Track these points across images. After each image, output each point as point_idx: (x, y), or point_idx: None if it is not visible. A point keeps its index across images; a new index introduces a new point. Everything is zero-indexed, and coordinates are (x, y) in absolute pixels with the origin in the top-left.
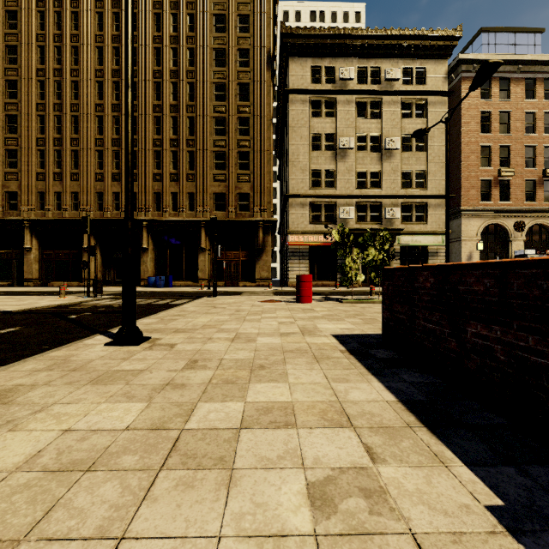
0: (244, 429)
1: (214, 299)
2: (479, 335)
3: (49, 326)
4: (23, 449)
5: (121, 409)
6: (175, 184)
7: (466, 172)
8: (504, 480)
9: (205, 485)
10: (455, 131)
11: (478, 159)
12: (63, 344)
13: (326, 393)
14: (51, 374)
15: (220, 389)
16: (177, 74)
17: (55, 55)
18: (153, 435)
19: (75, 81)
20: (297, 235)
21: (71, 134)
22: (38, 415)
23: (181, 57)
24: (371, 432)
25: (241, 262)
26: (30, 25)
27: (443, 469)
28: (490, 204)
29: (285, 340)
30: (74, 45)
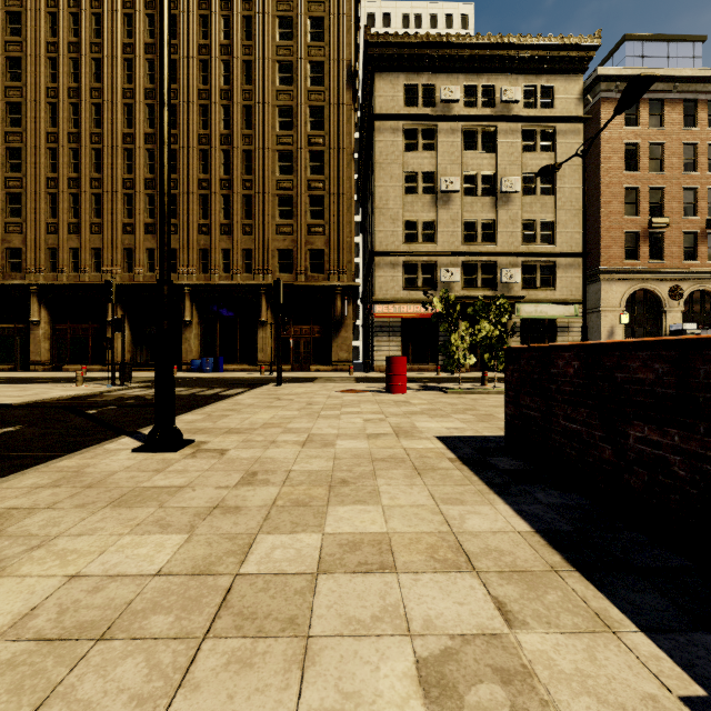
0: (323, 574)
1: (278, 388)
2: (647, 441)
3: (59, 424)
4: (10, 606)
5: (151, 544)
6: (227, 238)
7: (606, 223)
8: (701, 655)
9: (269, 662)
10: (592, 169)
11: (622, 205)
12: (76, 449)
13: (434, 520)
14: (58, 492)
15: (289, 515)
16: (230, 94)
17: (70, 70)
18: (196, 583)
19: (97, 104)
20: (386, 304)
21: (92, 172)
22: (35, 553)
23: (235, 73)
24: (501, 579)
25: (313, 339)
26: (38, 30)
27: (610, 637)
28: (637, 264)
29: (373, 444)
30: (95, 57)
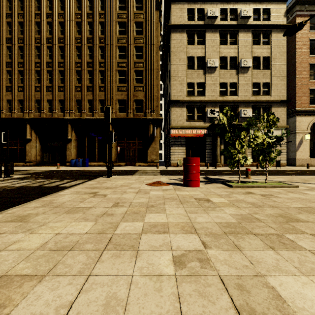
0: None
1: (106, 180)
2: None
3: None
4: None
5: None
6: (90, 94)
7: (299, 83)
8: None
9: None
10: (291, 55)
11: (308, 73)
12: None
13: None
14: None
15: None
16: (92, 16)
17: (7, 4)
18: None
19: (21, 22)
20: (177, 129)
21: (18, 59)
22: None
23: (95, 4)
24: None
25: (137, 148)
26: None
27: None
28: None
29: None
30: None
